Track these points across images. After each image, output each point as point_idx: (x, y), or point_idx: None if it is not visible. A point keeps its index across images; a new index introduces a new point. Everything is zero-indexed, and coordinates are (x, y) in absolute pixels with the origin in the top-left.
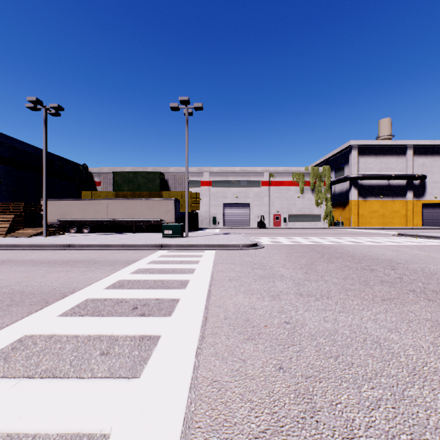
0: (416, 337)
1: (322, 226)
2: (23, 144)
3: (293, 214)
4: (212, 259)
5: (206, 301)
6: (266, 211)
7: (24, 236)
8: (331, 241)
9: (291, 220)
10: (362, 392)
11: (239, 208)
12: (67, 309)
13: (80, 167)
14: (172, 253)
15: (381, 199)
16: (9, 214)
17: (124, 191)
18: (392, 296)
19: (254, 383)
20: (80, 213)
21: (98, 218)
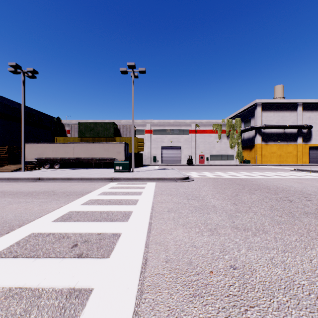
0: None
1: (234, 163)
2: (10, 101)
3: (213, 154)
4: (153, 190)
5: (147, 236)
6: (193, 152)
7: (6, 171)
8: (245, 175)
9: (211, 159)
10: None
11: (173, 150)
12: (5, 247)
13: (54, 119)
14: (121, 185)
15: (279, 143)
16: None
17: (87, 137)
18: None
19: None
20: (53, 153)
21: (67, 157)
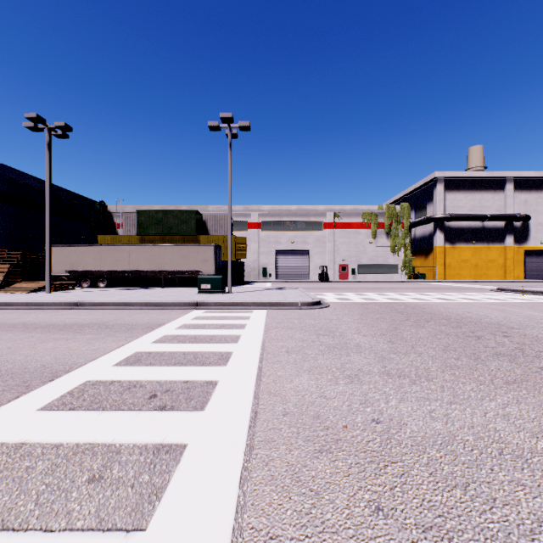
0: None
1: (399, 279)
2: (24, 176)
3: (364, 263)
4: (263, 322)
5: (256, 385)
6: (329, 260)
7: (21, 292)
8: (414, 298)
9: (360, 271)
10: None
11: (296, 257)
12: (54, 398)
13: (96, 205)
14: (211, 314)
15: (474, 245)
16: (3, 264)
17: (151, 235)
18: (519, 377)
19: None
20: (95, 262)
21: (118, 268)
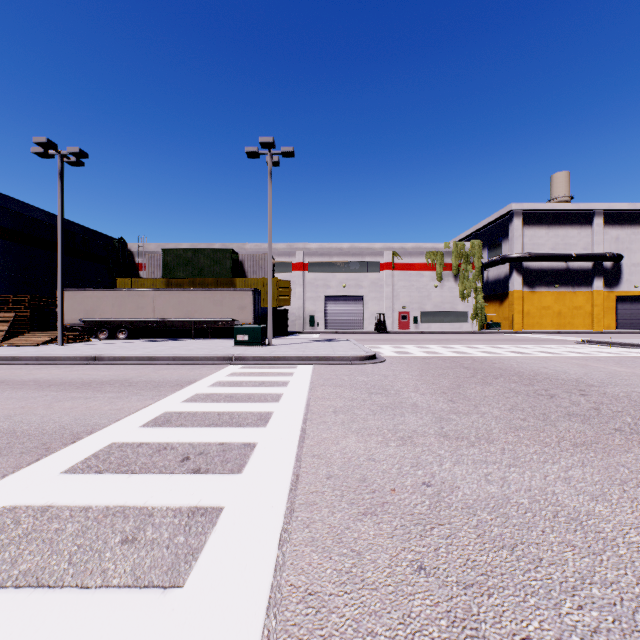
0: (638, 510)
1: (469, 329)
2: (30, 209)
3: (428, 311)
4: (308, 379)
5: (298, 447)
6: (387, 307)
7: (29, 344)
8: (484, 352)
9: (424, 320)
10: (564, 615)
11: (348, 303)
12: (78, 461)
13: (114, 242)
14: (249, 369)
15: (557, 289)
16: (8, 312)
17: (179, 278)
18: (589, 439)
19: (376, 598)
20: (113, 310)
21: (141, 317)
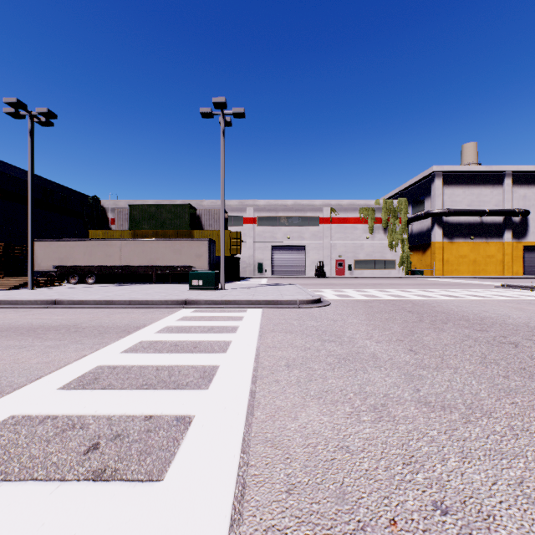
0: None
1: (396, 275)
2: (12, 168)
3: (361, 259)
4: (258, 324)
5: (245, 424)
6: (326, 256)
7: (1, 289)
8: (418, 295)
9: (357, 267)
10: None
11: (292, 252)
12: None
13: (89, 199)
14: (200, 313)
15: (472, 240)
16: None
17: (144, 229)
18: None
19: None
20: (84, 258)
21: (109, 264)
